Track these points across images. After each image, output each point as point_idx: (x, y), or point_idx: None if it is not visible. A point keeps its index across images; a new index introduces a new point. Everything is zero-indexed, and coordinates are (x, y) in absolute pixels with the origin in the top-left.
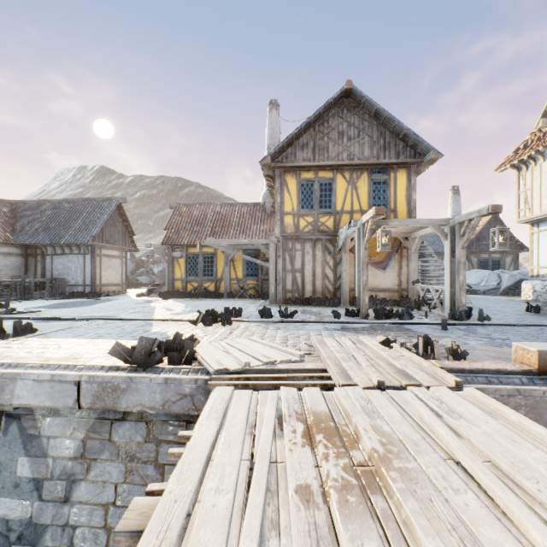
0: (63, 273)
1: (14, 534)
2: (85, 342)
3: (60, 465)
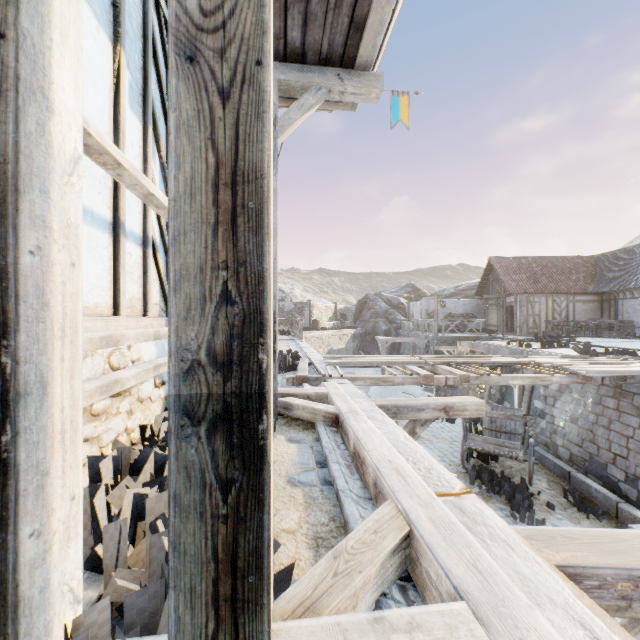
0: (632, 315)
1: (537, 413)
2: None
3: (551, 392)
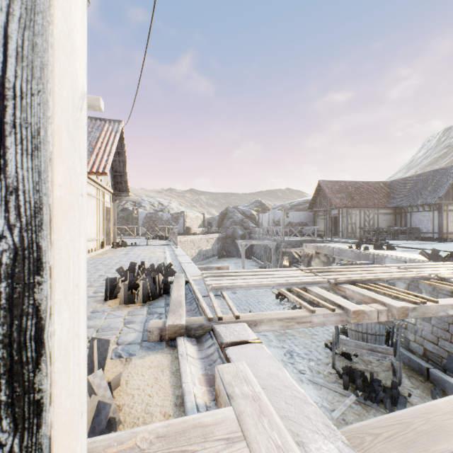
0: (417, 224)
1: None
2: (415, 255)
3: None
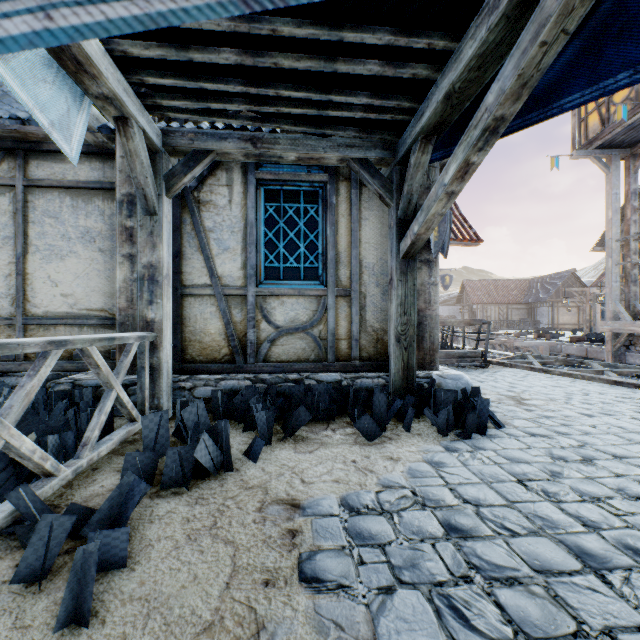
0: (540, 317)
1: None
2: None
3: None
